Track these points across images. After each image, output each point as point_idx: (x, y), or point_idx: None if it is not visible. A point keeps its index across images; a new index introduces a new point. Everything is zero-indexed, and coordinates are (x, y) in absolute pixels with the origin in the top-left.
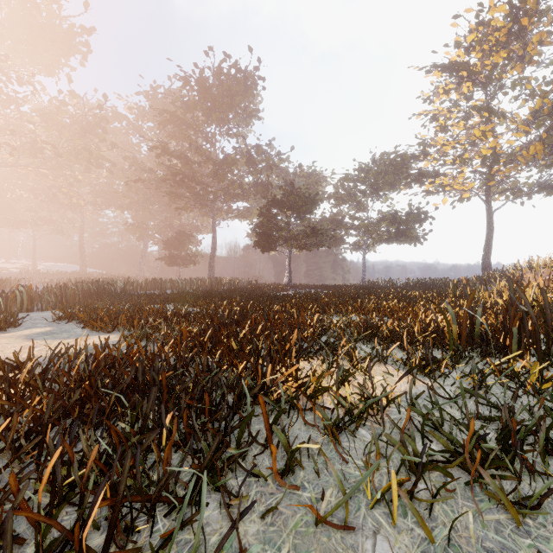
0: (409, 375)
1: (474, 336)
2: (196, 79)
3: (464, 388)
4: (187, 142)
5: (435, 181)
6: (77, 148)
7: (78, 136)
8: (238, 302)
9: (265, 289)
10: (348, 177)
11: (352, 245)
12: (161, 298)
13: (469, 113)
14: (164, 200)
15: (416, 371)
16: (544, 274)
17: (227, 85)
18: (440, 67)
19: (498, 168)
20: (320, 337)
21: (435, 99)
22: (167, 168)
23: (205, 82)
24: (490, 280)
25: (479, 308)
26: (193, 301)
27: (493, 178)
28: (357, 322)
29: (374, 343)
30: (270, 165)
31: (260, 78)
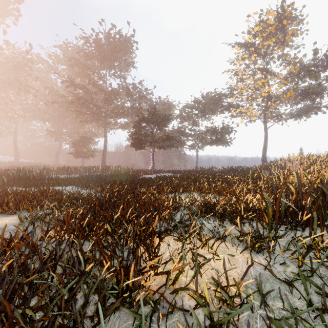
0: (245, 252)
1: (280, 213)
2: (93, 39)
3: (298, 274)
4: (87, 79)
5: (237, 109)
6: (10, 78)
7: (11, 70)
8: (118, 185)
9: (137, 174)
10: (188, 105)
11: (190, 146)
12: (64, 182)
13: (255, 72)
14: (73, 115)
15: (251, 250)
16: (297, 164)
17: (114, 44)
18: (240, 44)
19: (270, 103)
20: (175, 216)
21: (236, 63)
22: (73, 94)
23: (99, 42)
24: (268, 167)
25: (282, 193)
26: (87, 184)
27: (268, 109)
28: (199, 202)
29: (213, 219)
30: (141, 96)
31: (135, 42)
